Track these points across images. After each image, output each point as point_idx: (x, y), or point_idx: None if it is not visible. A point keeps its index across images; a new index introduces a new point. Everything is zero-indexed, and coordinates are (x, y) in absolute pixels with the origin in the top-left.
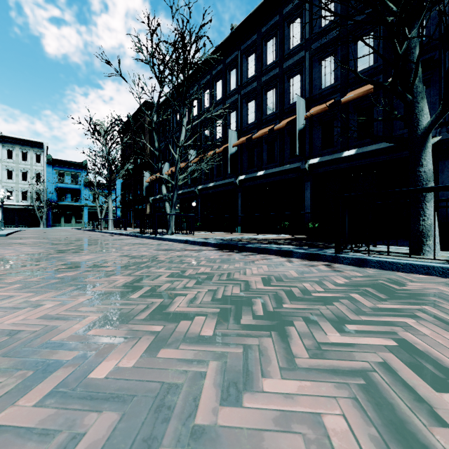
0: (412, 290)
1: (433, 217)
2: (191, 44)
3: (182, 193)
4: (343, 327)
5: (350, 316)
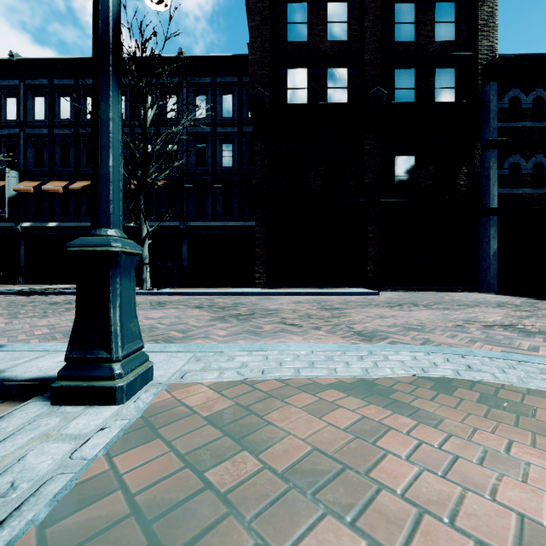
0: None
1: (147, 274)
2: None
3: None
4: None
5: None
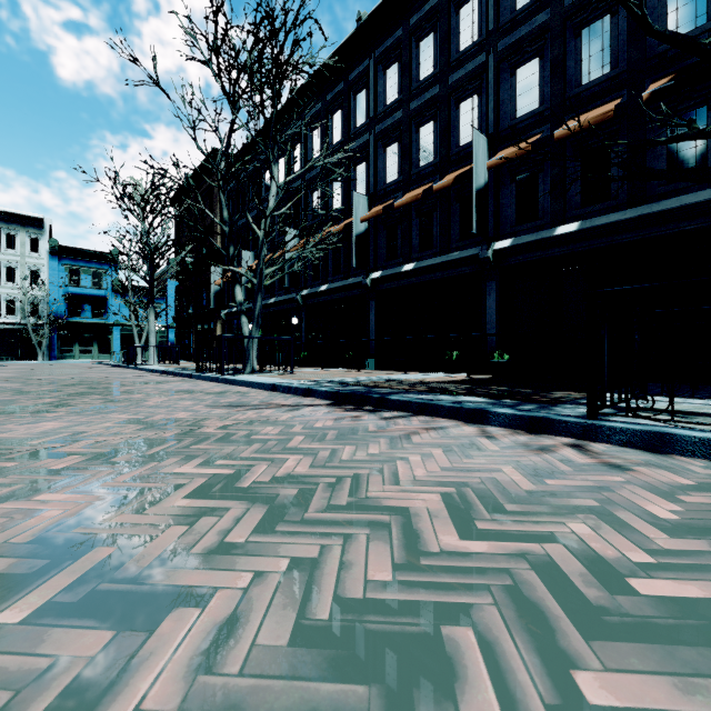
0: None
1: None
2: (287, 32)
3: (275, 303)
4: None
5: None
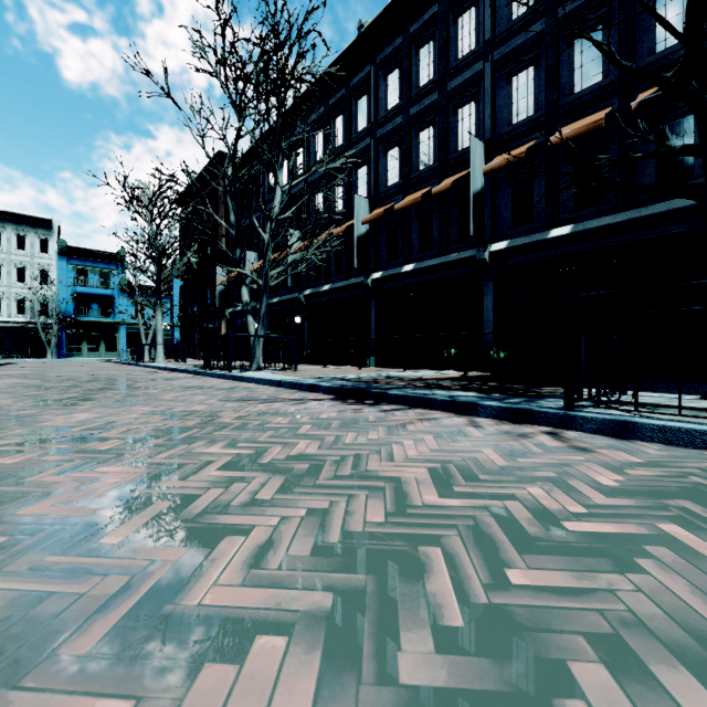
0: None
1: None
2: (291, 44)
3: (279, 303)
4: None
5: None
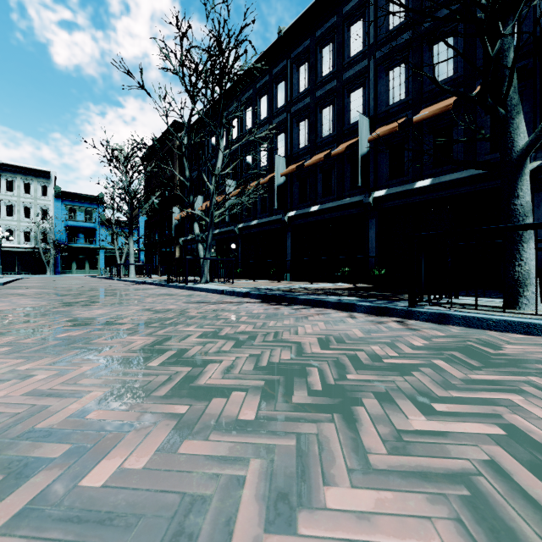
0: (511, 355)
1: (531, 262)
2: (230, 50)
3: (219, 233)
4: (428, 407)
5: (436, 391)
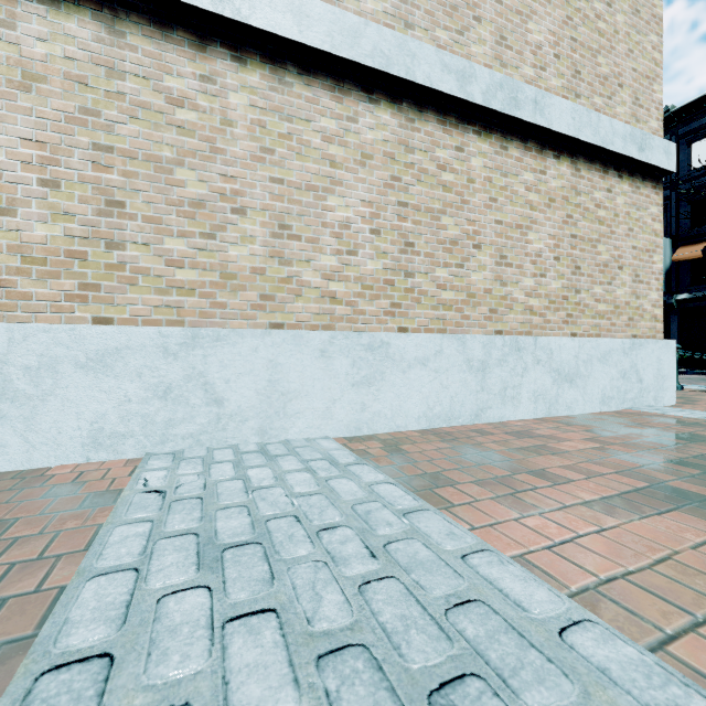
0: None
1: None
2: None
3: None
4: None
5: None
